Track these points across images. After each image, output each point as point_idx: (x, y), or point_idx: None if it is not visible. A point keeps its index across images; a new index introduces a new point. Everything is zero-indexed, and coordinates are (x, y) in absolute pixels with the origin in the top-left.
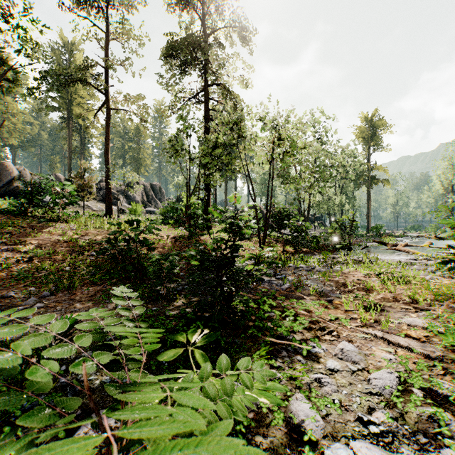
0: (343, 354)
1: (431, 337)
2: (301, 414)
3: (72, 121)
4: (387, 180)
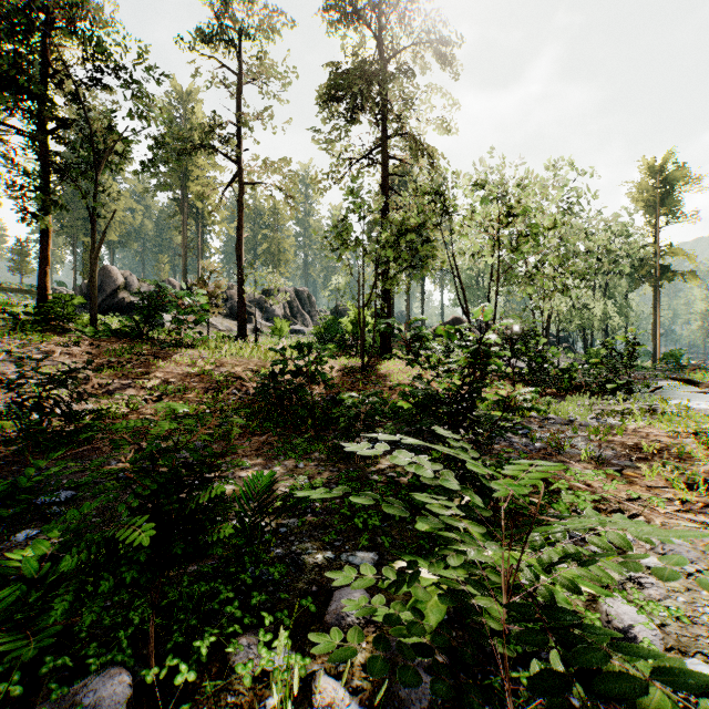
0: (664, 548)
1: None
2: (626, 617)
3: (187, 204)
4: (691, 273)
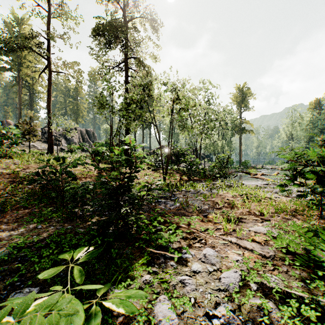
0: (205, 258)
1: (269, 241)
2: (160, 314)
3: (22, 80)
4: (252, 131)
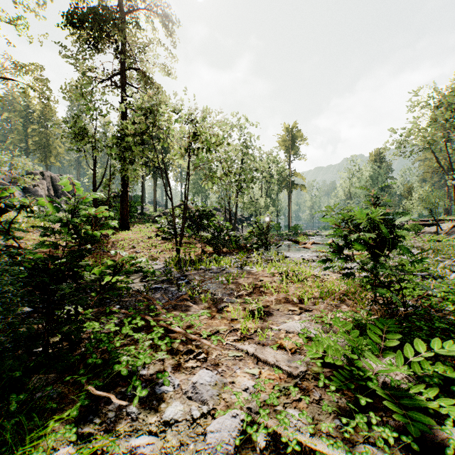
0: (194, 391)
1: (303, 345)
2: None
3: None
4: (303, 186)
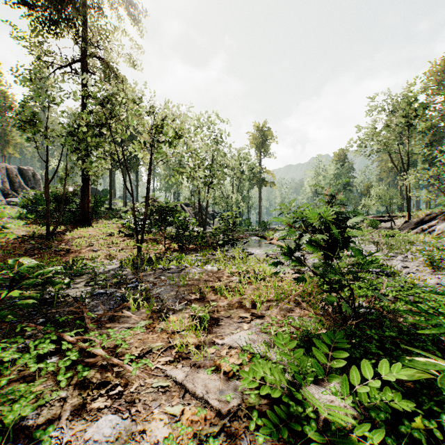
0: None
1: (244, 365)
2: None
3: None
4: (273, 183)
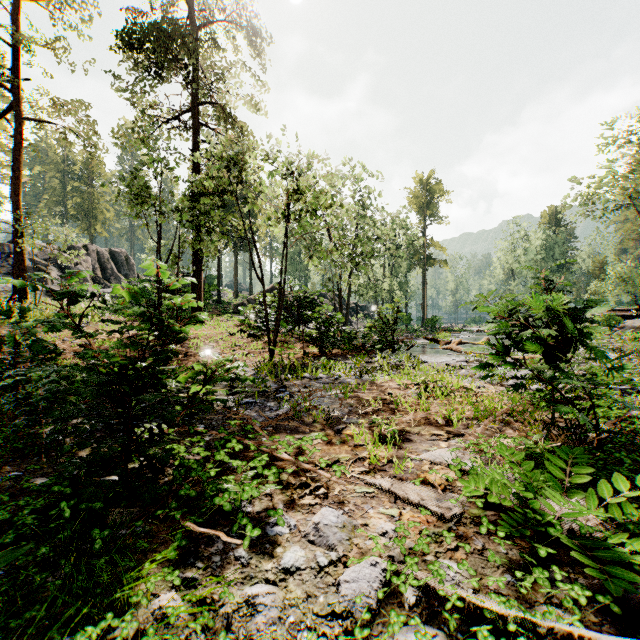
0: (316, 533)
1: (455, 480)
2: None
3: None
4: (444, 261)
